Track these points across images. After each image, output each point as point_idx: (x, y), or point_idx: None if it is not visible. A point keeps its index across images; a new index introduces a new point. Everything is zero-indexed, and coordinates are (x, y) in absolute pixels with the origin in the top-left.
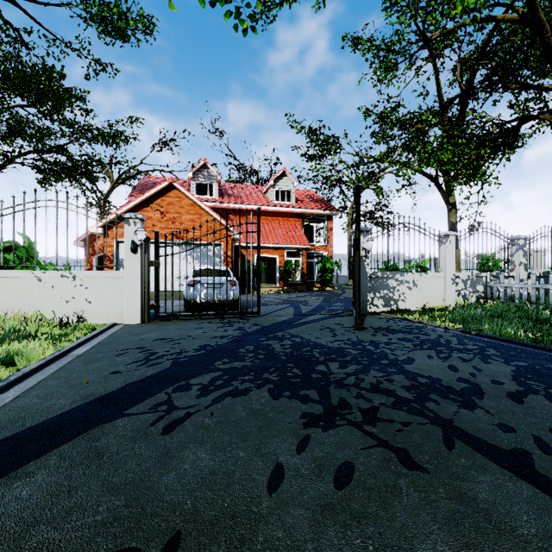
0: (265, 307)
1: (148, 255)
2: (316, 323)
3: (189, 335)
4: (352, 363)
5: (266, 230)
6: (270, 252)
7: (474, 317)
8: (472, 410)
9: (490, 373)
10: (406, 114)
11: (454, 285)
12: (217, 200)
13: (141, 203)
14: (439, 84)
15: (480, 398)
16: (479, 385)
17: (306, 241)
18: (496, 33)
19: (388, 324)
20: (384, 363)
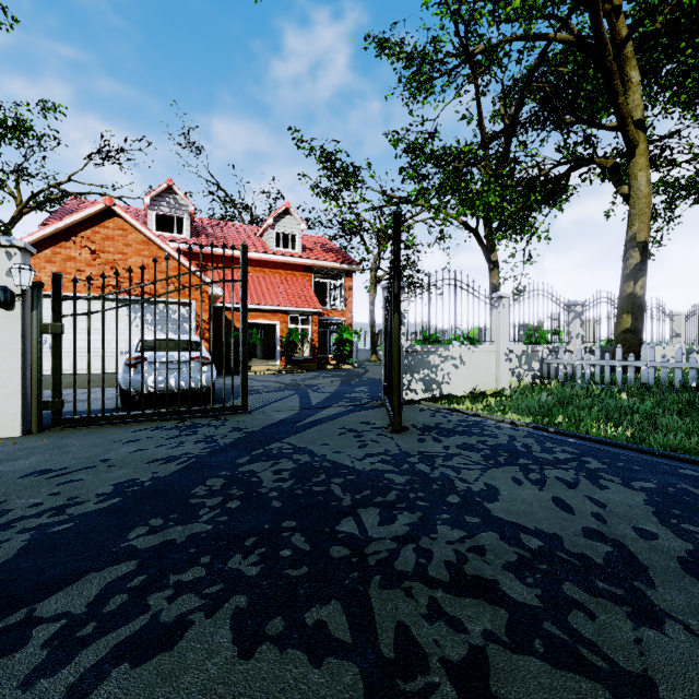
0: (256, 396)
1: (39, 314)
2: (333, 423)
3: (105, 458)
4: (401, 508)
5: (261, 287)
6: (267, 316)
7: (540, 405)
8: (660, 627)
9: (620, 510)
10: (442, 148)
11: (508, 361)
12: (190, 241)
13: (56, 235)
14: (481, 114)
15: (651, 585)
16: (625, 546)
17: (317, 304)
18: (544, 59)
19: (436, 420)
20: (454, 503)
